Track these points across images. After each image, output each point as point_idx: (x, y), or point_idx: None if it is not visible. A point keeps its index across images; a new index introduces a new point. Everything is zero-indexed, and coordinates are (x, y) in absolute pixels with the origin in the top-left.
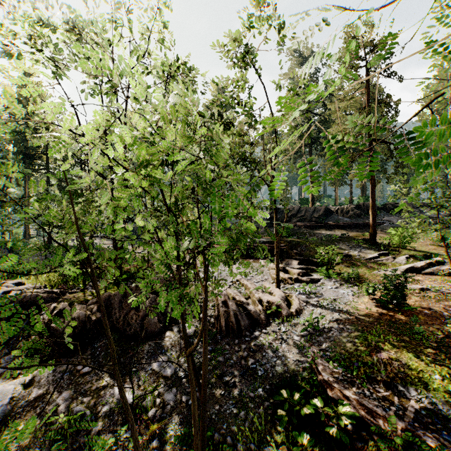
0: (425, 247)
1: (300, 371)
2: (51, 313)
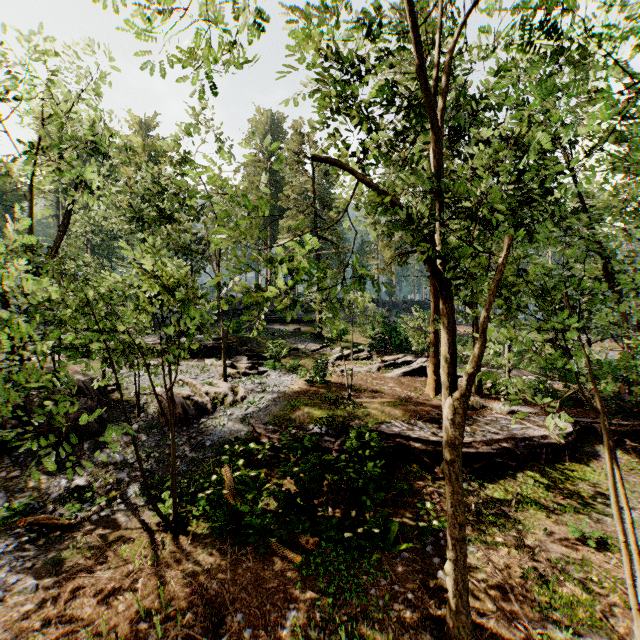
0: (359, 339)
1: (242, 436)
2: None
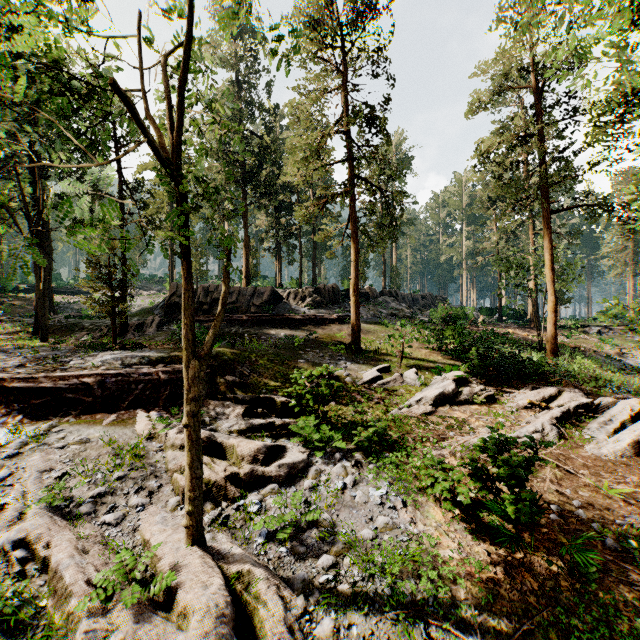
0: (420, 352)
1: None
2: None
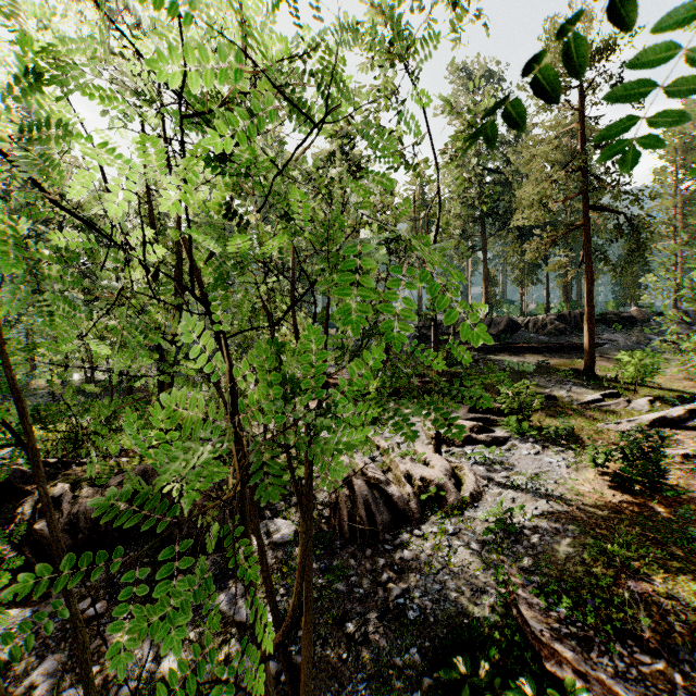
0: (677, 383)
1: (486, 611)
2: (38, 504)
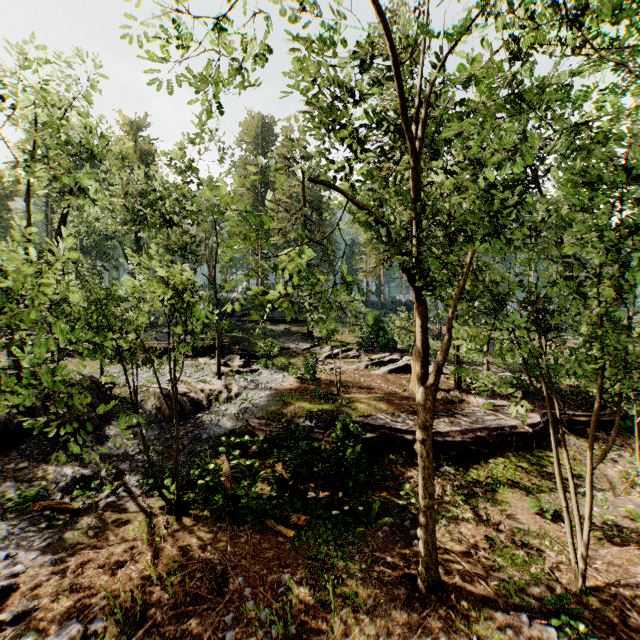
0: (348, 339)
1: (237, 429)
2: None
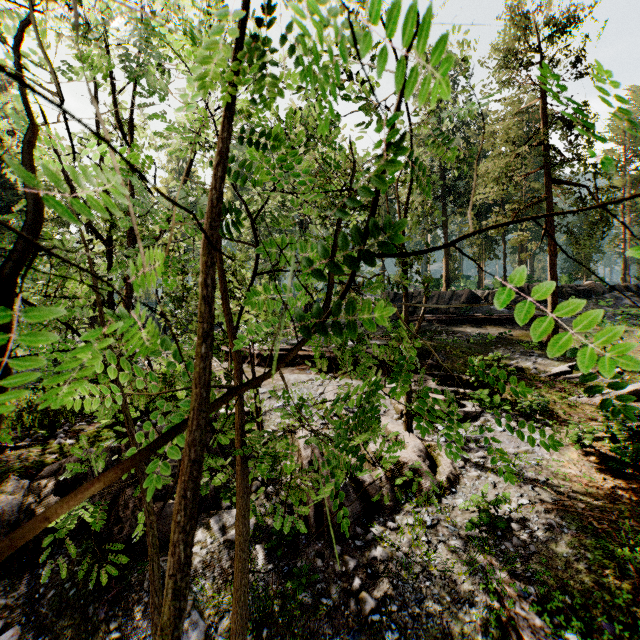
0: None
1: (478, 632)
2: None
